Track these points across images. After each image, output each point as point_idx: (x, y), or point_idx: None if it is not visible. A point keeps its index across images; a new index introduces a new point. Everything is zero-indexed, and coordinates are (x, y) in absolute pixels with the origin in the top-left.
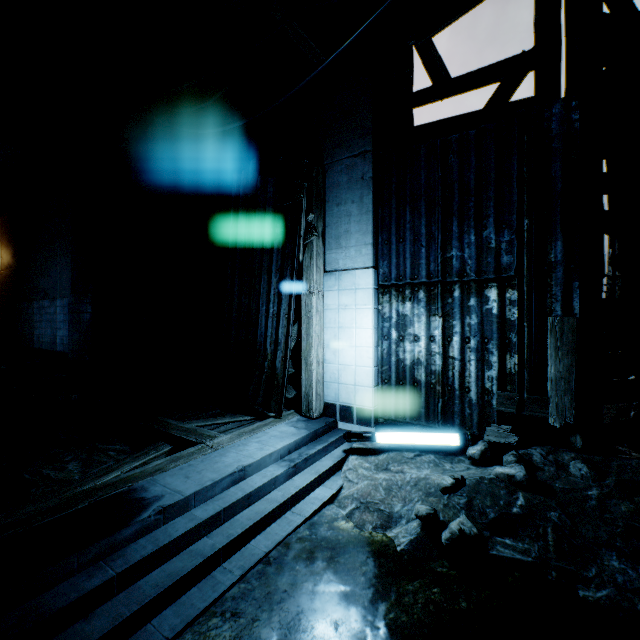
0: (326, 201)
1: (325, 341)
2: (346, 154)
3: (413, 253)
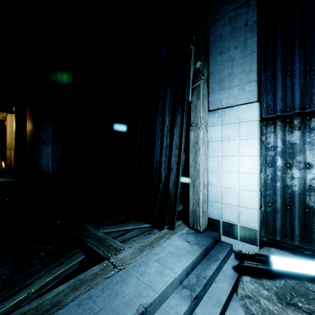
0: (209, 53)
1: (209, 167)
2: (229, 8)
3: (303, 83)
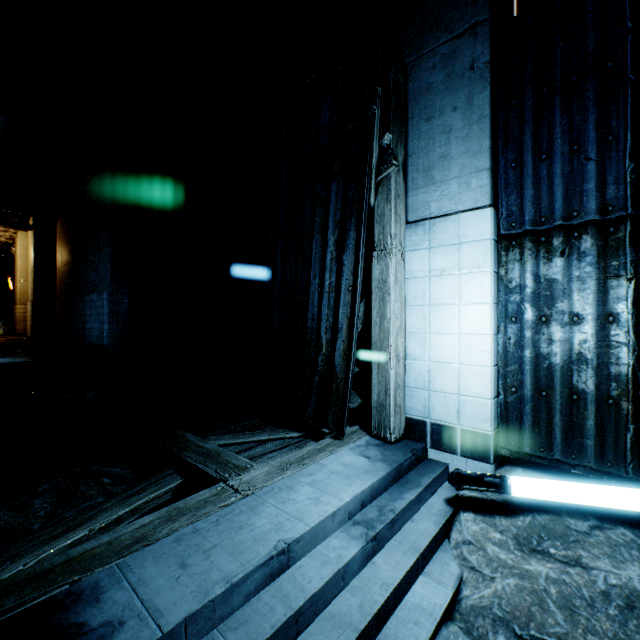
0: (408, 118)
1: (407, 326)
2: (442, 38)
3: (569, 174)
